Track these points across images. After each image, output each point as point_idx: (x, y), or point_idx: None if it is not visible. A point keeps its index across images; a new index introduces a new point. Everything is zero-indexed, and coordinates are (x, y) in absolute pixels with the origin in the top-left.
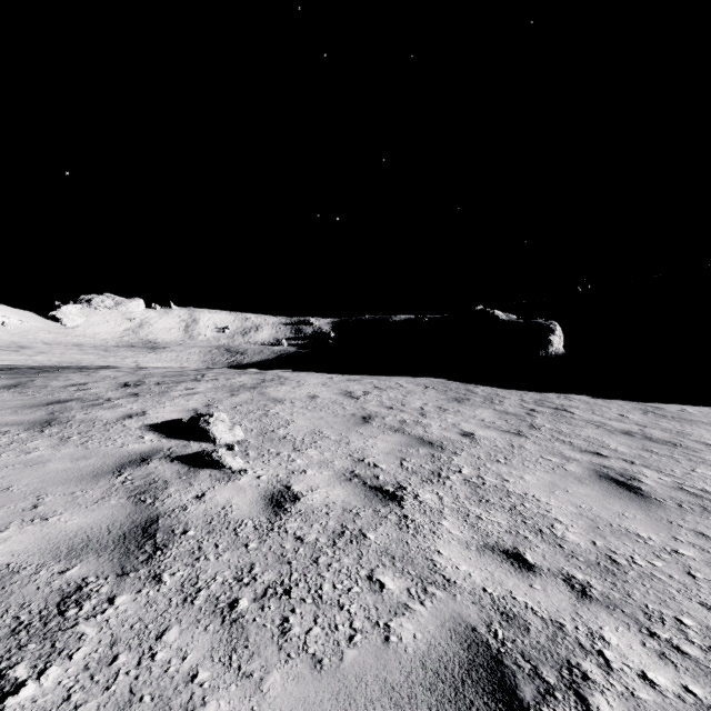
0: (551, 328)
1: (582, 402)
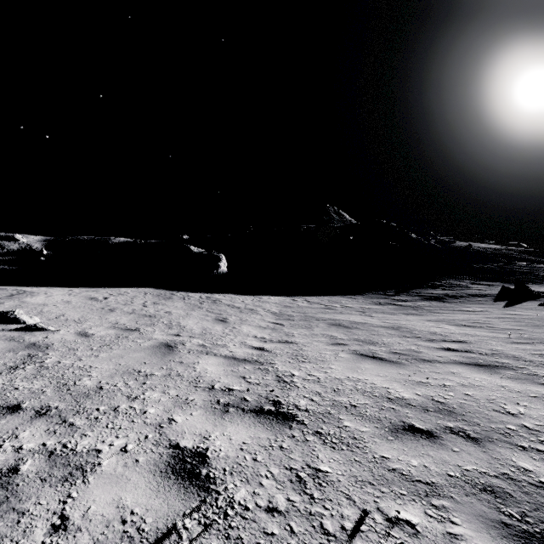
0: (220, 258)
1: (229, 297)
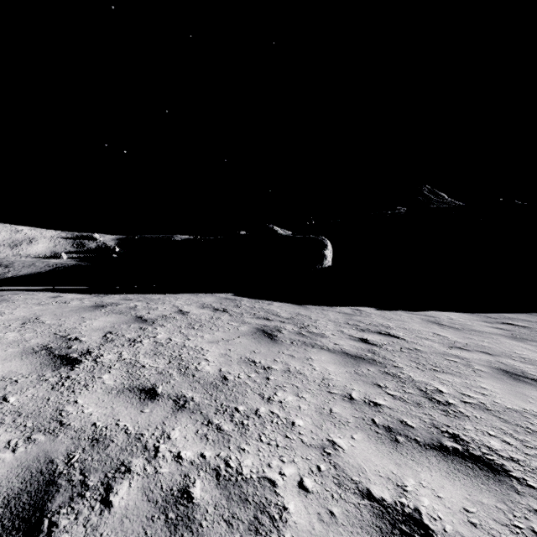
0: (324, 243)
1: (381, 317)
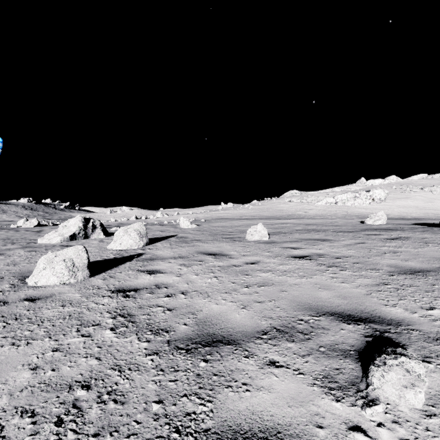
0: None
1: None
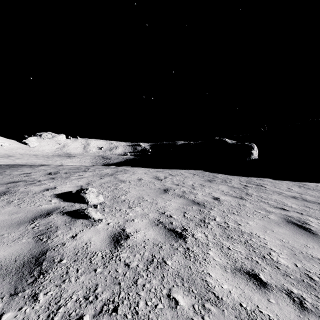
0: (252, 146)
1: (269, 182)
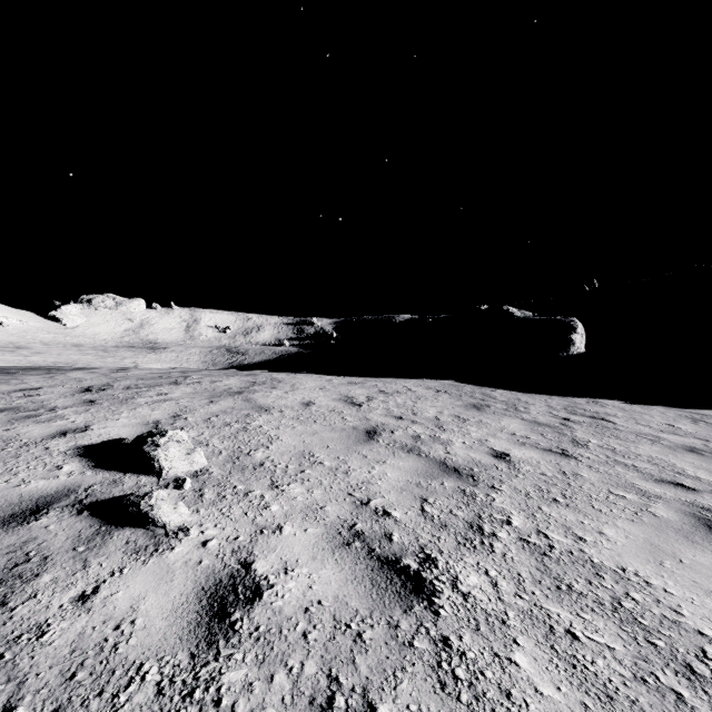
0: (572, 325)
1: (618, 409)
